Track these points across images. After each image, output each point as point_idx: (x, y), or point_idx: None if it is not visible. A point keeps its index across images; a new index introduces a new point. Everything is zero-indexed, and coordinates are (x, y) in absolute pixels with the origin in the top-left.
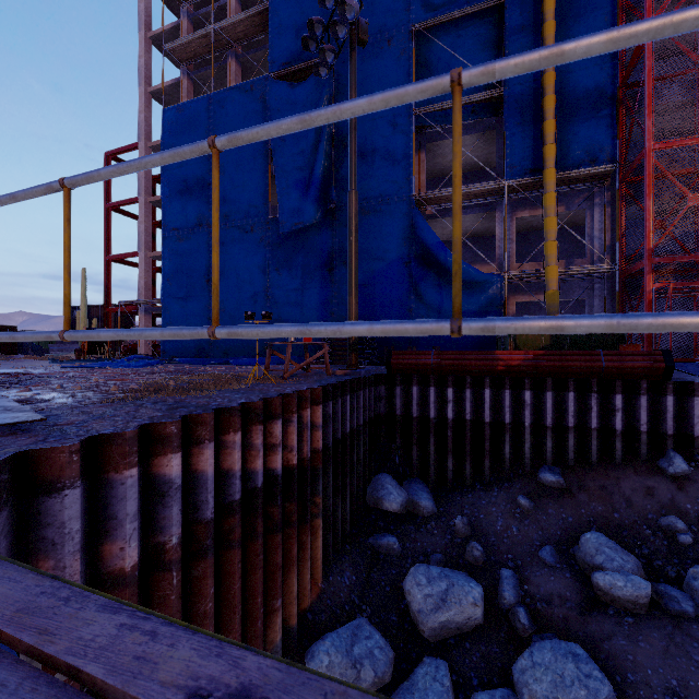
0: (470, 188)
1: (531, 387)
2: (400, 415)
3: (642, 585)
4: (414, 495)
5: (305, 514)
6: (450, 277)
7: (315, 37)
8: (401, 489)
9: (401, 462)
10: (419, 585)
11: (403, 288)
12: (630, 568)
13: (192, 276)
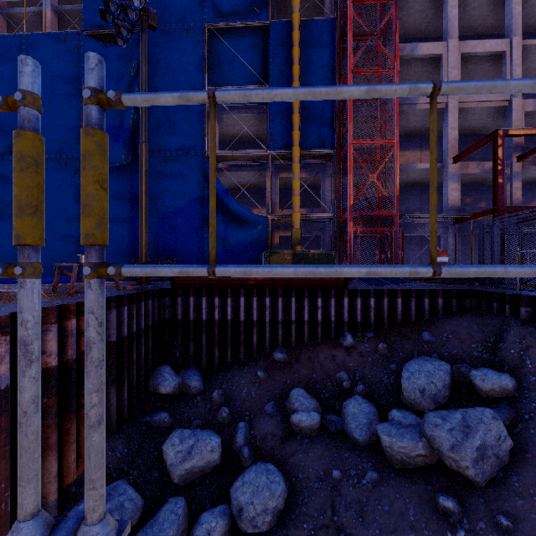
0: (246, 152)
1: (270, 295)
2: (180, 319)
3: (315, 417)
4: (187, 379)
5: (69, 406)
6: (232, 216)
7: (111, 12)
8: (176, 376)
9: (181, 355)
10: (173, 446)
11: (198, 222)
12: (312, 408)
13: (2, 200)
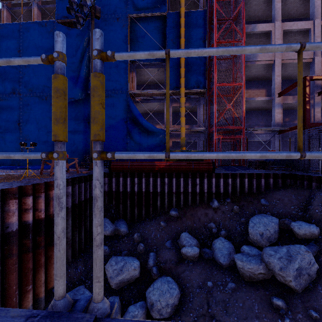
0: (153, 91)
1: (168, 176)
2: (114, 191)
3: (196, 250)
4: (118, 226)
5: (51, 242)
6: (144, 129)
7: (73, 8)
8: (112, 224)
9: (115, 212)
10: (112, 266)
11: (124, 133)
12: (194, 244)
13: (9, 121)
